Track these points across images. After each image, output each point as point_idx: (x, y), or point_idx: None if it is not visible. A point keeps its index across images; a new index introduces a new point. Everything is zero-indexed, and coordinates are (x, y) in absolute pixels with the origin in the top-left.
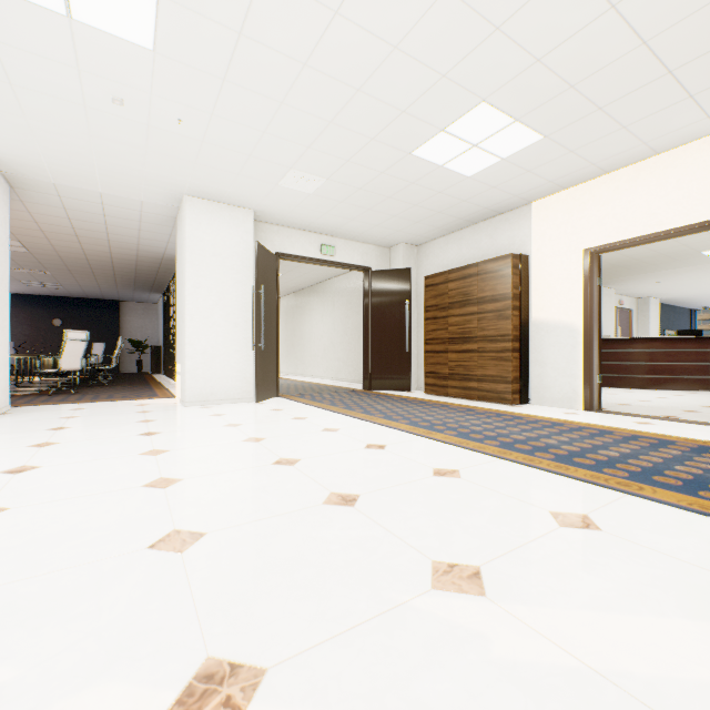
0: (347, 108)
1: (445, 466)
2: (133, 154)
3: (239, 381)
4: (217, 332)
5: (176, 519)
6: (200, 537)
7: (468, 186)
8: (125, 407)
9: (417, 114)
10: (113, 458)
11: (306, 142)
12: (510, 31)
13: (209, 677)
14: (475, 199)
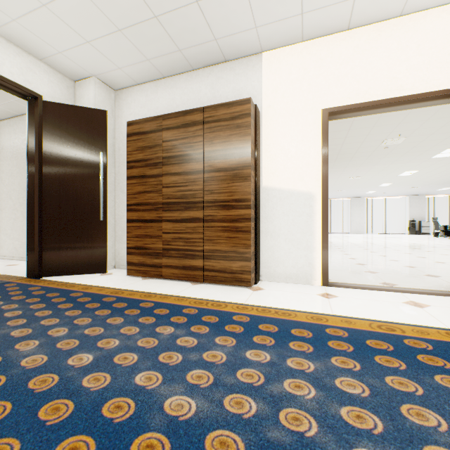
0: None
1: None
2: None
3: None
4: None
5: None
6: None
7: None
8: None
9: None
10: None
11: None
12: None
13: None
14: (212, 5)
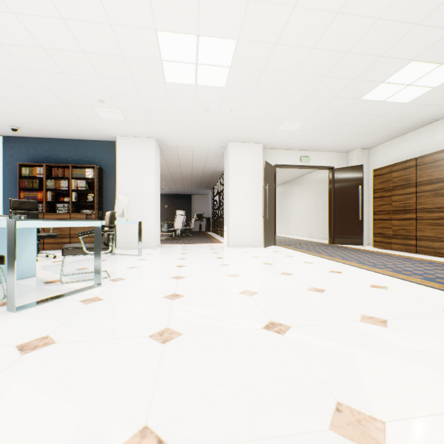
0: (318, 86)
1: (378, 284)
2: (209, 128)
3: (254, 235)
4: (244, 210)
5: (245, 287)
6: (256, 293)
7: (406, 108)
8: (203, 246)
9: (363, 79)
10: (210, 265)
11: (294, 106)
12: (428, 22)
13: (272, 324)
14: (413, 114)
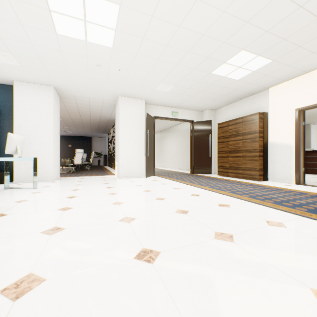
0: (183, 58)
1: (223, 203)
2: (102, 83)
3: (139, 168)
4: (131, 149)
5: (125, 214)
6: (134, 219)
7: (237, 84)
8: (98, 178)
9: (213, 58)
10: (99, 195)
11: (167, 73)
12: (253, 22)
13: (144, 251)
14: (241, 88)
